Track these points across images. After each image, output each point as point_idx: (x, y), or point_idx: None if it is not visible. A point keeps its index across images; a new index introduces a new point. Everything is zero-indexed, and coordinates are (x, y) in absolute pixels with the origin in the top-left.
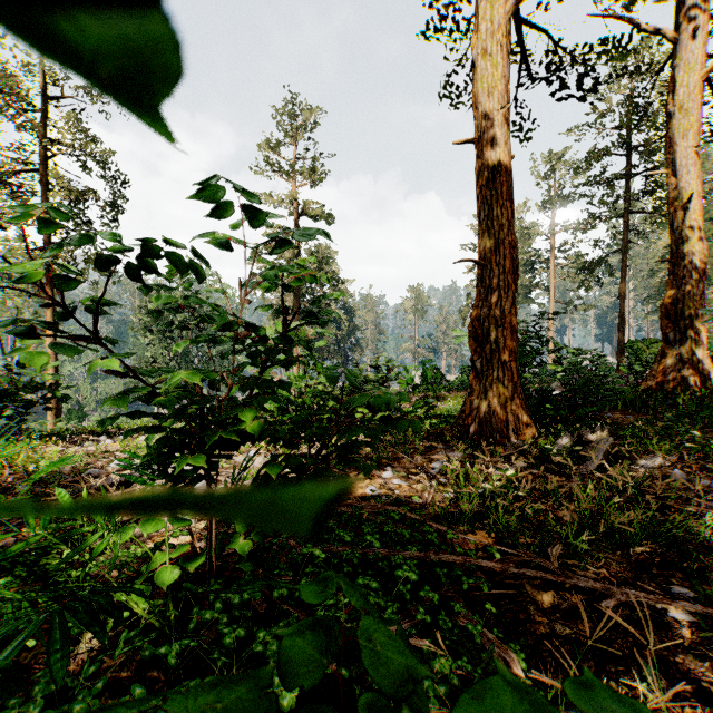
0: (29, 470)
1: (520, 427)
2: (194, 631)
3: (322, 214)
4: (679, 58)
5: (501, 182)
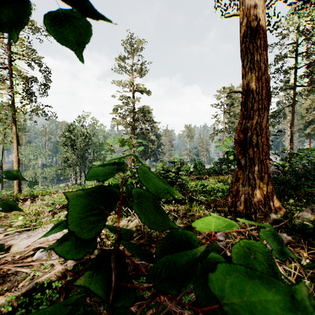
0: None
1: (273, 204)
2: None
3: (145, 90)
4: None
5: (260, 38)
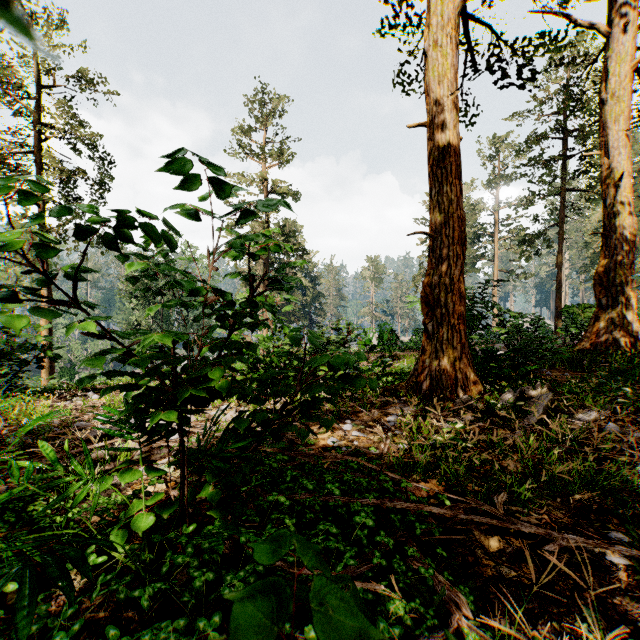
0: (21, 423)
1: (468, 384)
2: (167, 573)
3: (289, 192)
4: (611, 50)
5: (451, 161)
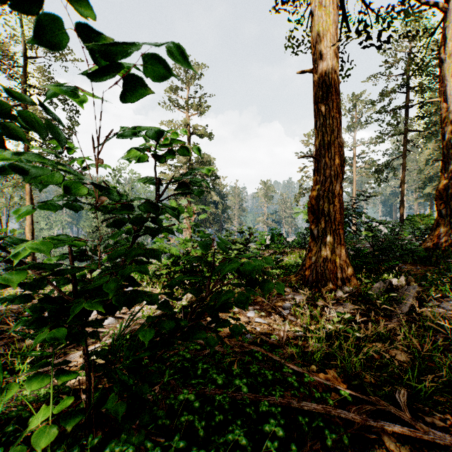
0: None
1: (346, 277)
2: None
3: (205, 133)
4: (449, 21)
5: (332, 99)
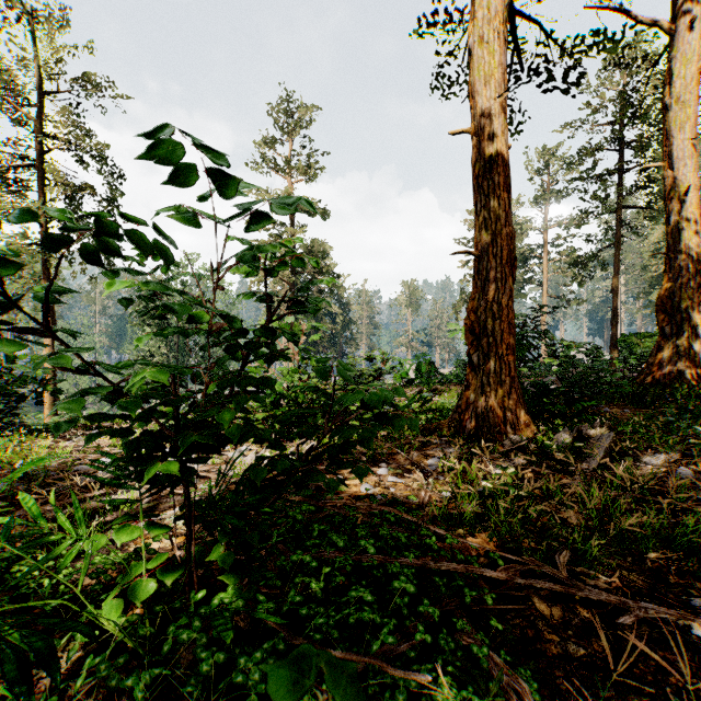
0: (12, 467)
1: (518, 422)
2: (171, 649)
3: (317, 209)
4: (675, 50)
5: (499, 172)
